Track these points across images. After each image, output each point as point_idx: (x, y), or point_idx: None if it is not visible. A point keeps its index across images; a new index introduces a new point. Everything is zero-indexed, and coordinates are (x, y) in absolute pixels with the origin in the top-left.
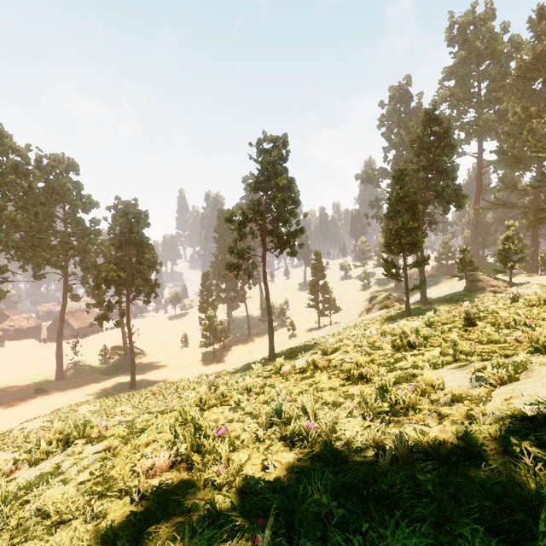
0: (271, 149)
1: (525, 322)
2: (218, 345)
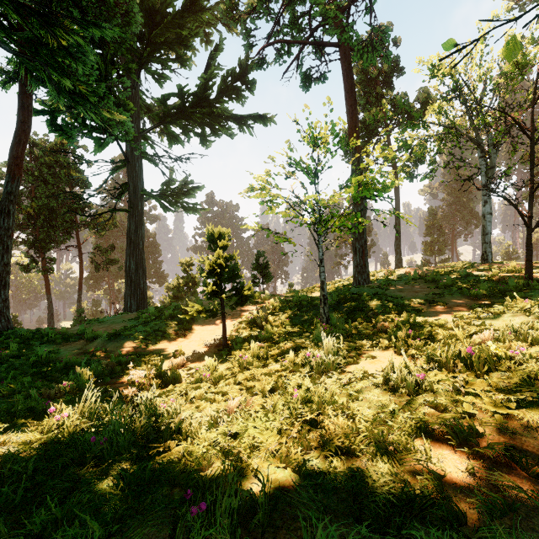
0: None
1: None
2: None
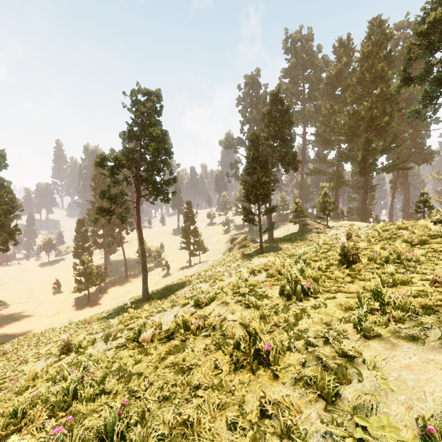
0: (145, 101)
1: (407, 256)
2: (94, 288)
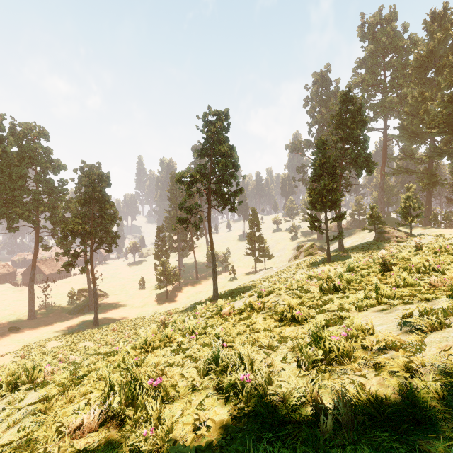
0: (215, 121)
1: (434, 267)
2: (171, 287)
